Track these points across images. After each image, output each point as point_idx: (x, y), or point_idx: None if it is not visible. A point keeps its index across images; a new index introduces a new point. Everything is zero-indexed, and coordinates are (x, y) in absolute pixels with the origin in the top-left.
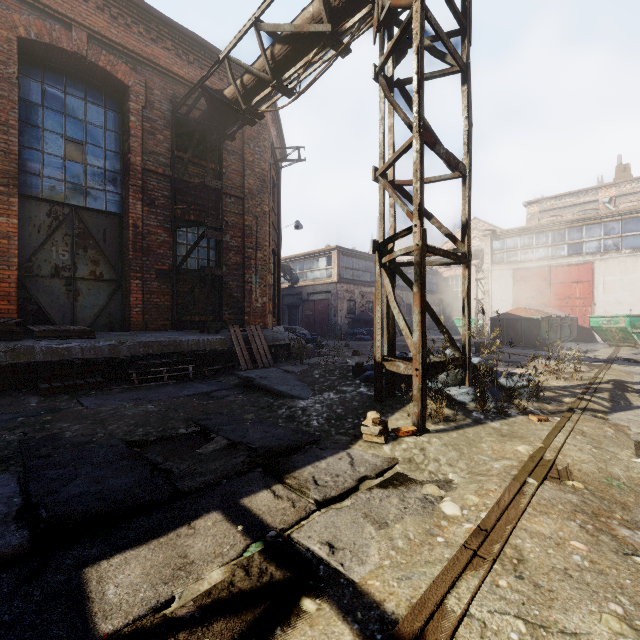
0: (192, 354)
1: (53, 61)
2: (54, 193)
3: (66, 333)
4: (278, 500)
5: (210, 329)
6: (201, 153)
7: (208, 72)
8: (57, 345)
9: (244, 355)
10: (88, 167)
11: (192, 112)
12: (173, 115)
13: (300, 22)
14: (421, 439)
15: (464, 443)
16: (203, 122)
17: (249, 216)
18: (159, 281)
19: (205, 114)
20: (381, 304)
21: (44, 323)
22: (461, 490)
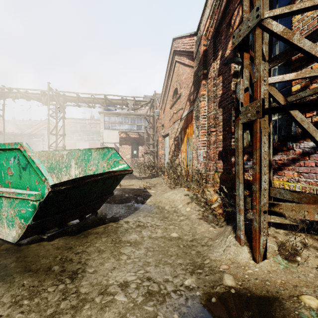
0: None
1: None
2: None
3: None
4: None
5: None
6: None
7: None
8: None
9: None
10: None
11: None
12: None
13: None
14: None
15: None
16: None
17: None
18: None
19: None
20: None
21: None
22: None
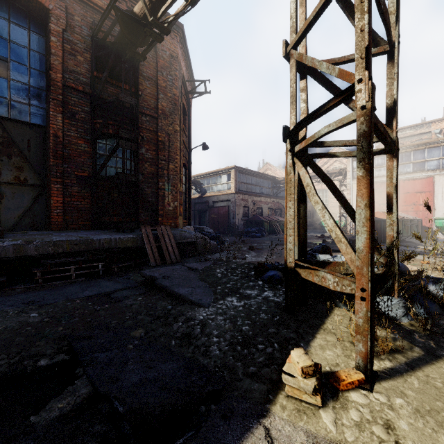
0: (106, 251)
1: None
2: None
3: None
4: None
5: (124, 229)
6: (119, 77)
7: None
8: None
9: (153, 252)
10: (12, 82)
11: (111, 39)
12: (92, 40)
13: None
14: (376, 398)
15: (442, 405)
16: (116, 42)
17: (162, 133)
18: (79, 186)
19: (119, 35)
20: (294, 200)
21: None
22: None
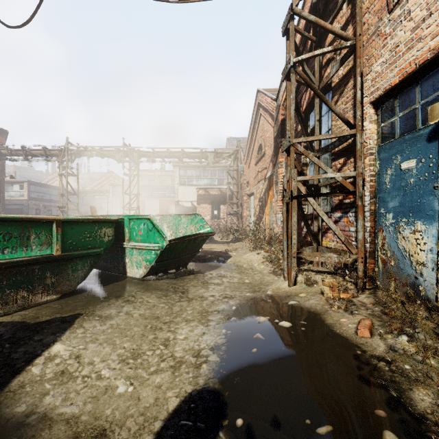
0: None
1: None
2: None
3: None
4: None
5: None
6: None
7: None
8: None
9: None
10: None
11: None
12: None
13: (37, 152)
14: None
15: None
16: None
17: None
18: None
19: None
20: None
21: None
22: None
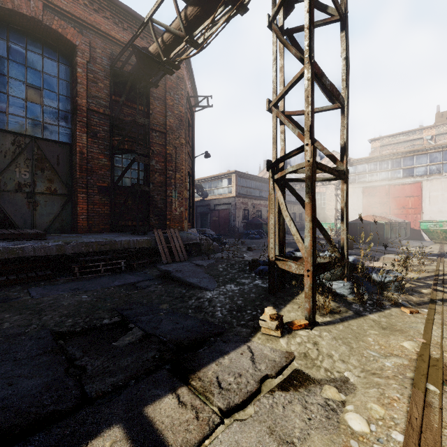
0: (125, 251)
1: (16, 24)
2: (17, 127)
3: (22, 236)
4: (182, 409)
5: (139, 232)
6: (133, 98)
7: (136, 33)
8: (13, 245)
9: (165, 252)
10: (45, 107)
11: (126, 67)
12: (111, 68)
13: None
14: (313, 332)
15: (351, 336)
16: (133, 73)
17: (170, 146)
18: (100, 195)
19: (135, 67)
20: (274, 213)
21: (9, 227)
22: (362, 396)
